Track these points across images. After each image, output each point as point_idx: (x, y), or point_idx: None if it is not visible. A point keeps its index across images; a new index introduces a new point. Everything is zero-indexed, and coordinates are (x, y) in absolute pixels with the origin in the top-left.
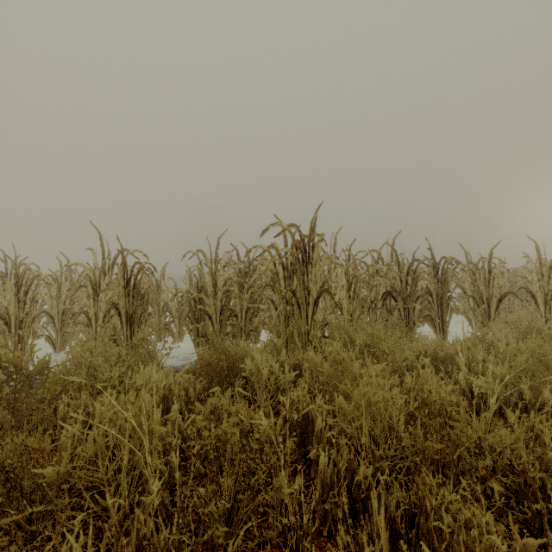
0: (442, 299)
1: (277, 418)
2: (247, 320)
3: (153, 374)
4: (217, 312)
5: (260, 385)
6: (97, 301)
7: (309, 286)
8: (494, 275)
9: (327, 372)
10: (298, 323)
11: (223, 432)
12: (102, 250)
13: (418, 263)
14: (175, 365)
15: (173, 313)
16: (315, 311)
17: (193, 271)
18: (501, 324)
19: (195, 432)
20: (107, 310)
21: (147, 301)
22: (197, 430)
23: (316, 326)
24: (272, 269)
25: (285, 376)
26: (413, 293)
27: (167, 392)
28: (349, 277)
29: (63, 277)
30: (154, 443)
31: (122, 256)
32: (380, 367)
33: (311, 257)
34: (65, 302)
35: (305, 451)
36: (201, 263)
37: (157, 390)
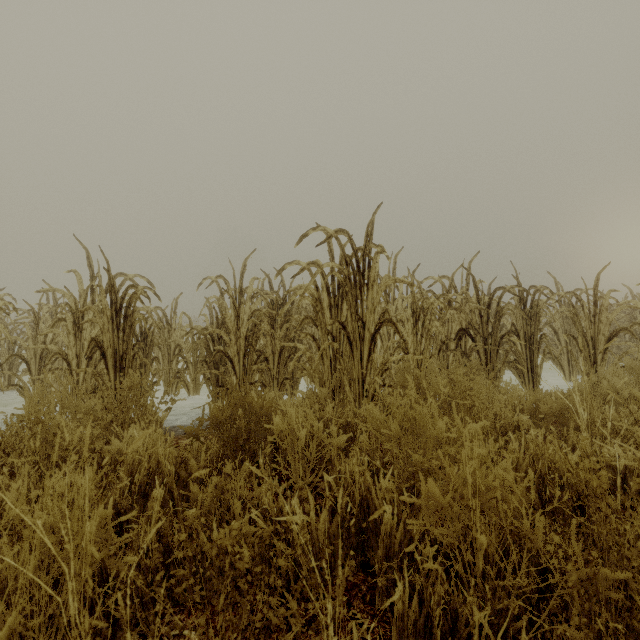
0: (531, 339)
1: (320, 502)
2: (280, 365)
3: (86, 445)
4: (240, 354)
5: (296, 455)
6: (80, 339)
7: (363, 316)
8: (602, 307)
9: (395, 435)
10: (349, 367)
11: (220, 551)
12: (90, 273)
13: (503, 292)
14: (185, 424)
15: (187, 357)
16: (372, 351)
17: (212, 302)
18: (617, 370)
19: (176, 544)
20: (89, 350)
21: (152, 341)
22: (190, 532)
23: (374, 371)
24: (314, 294)
25: (333, 442)
26: (496, 331)
27: (154, 465)
28: (416, 307)
29: (46, 311)
30: (84, 578)
31: (109, 276)
32: (476, 428)
33: (367, 276)
34: (44, 342)
35: (364, 559)
36: (222, 292)
37: (140, 462)
